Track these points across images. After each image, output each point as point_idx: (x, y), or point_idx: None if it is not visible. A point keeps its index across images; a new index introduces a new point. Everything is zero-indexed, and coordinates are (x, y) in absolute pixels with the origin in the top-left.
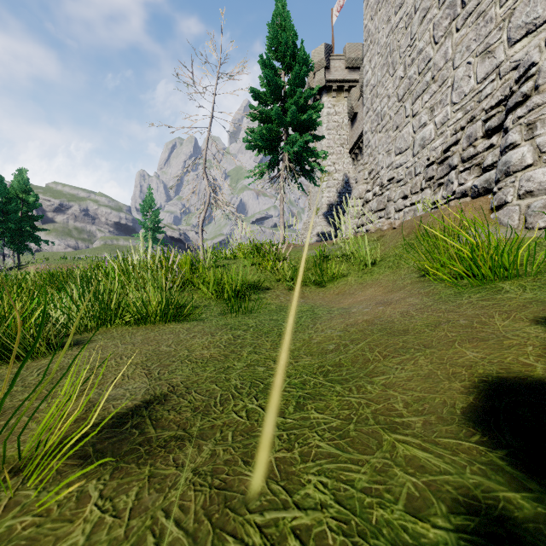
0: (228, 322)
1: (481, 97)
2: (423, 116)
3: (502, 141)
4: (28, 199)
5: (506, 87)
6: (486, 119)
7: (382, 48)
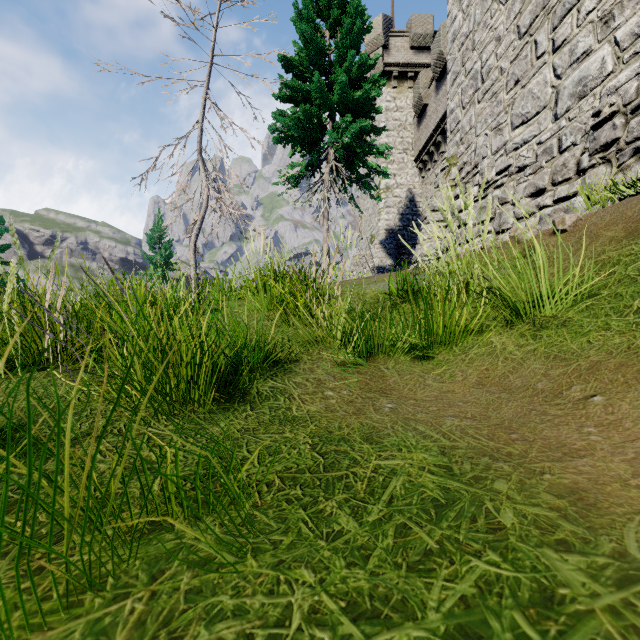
0: None
1: None
2: (582, 40)
3: None
4: None
5: None
6: None
7: None
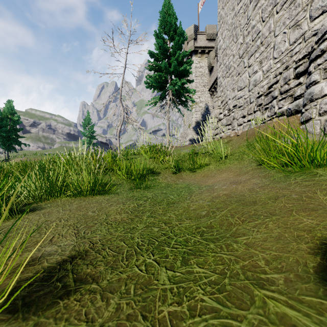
0: (134, 194)
1: (292, 54)
2: (255, 66)
3: (307, 80)
4: (13, 118)
5: (309, 47)
6: (296, 67)
7: (229, 25)
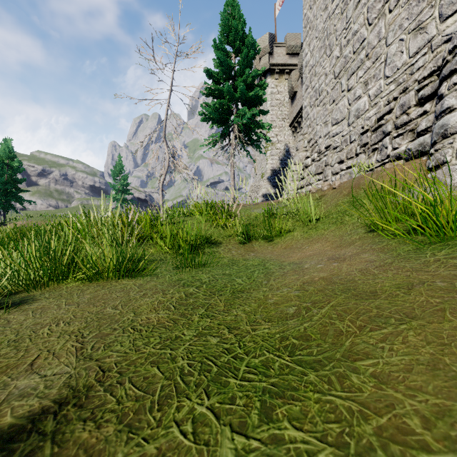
0: (181, 277)
1: (413, 70)
2: (358, 90)
3: (438, 106)
4: (13, 164)
5: (438, 59)
6: (419, 88)
7: (320, 32)
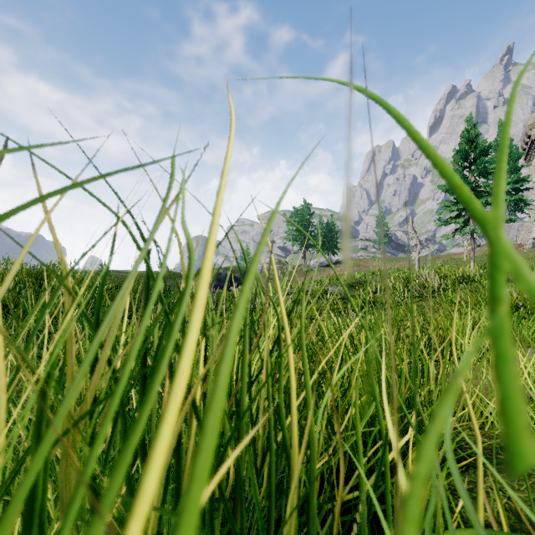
0: None
1: None
2: None
3: None
4: (335, 229)
5: None
6: None
7: None
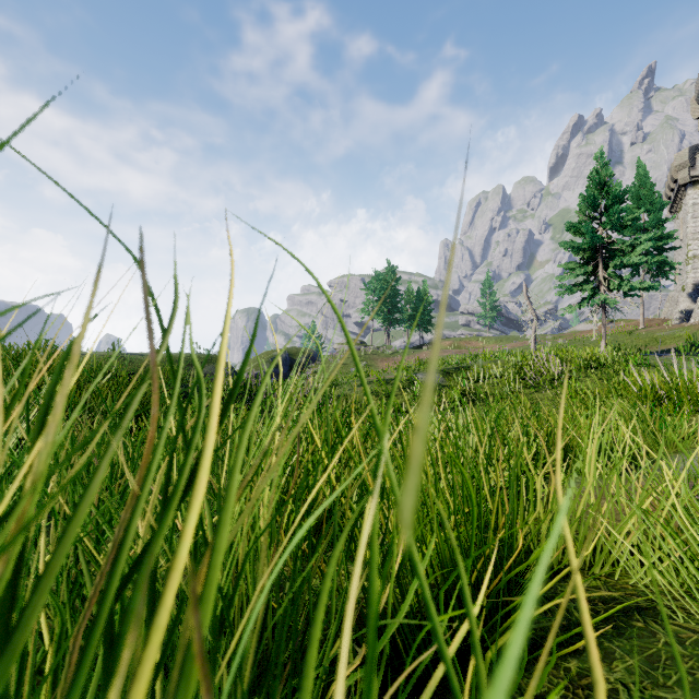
0: None
1: None
2: None
3: None
4: (428, 299)
5: None
6: None
7: None
